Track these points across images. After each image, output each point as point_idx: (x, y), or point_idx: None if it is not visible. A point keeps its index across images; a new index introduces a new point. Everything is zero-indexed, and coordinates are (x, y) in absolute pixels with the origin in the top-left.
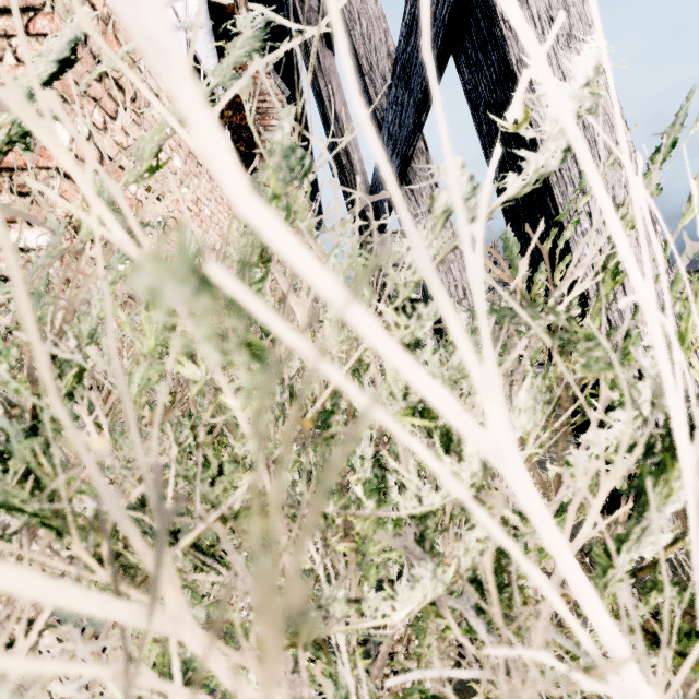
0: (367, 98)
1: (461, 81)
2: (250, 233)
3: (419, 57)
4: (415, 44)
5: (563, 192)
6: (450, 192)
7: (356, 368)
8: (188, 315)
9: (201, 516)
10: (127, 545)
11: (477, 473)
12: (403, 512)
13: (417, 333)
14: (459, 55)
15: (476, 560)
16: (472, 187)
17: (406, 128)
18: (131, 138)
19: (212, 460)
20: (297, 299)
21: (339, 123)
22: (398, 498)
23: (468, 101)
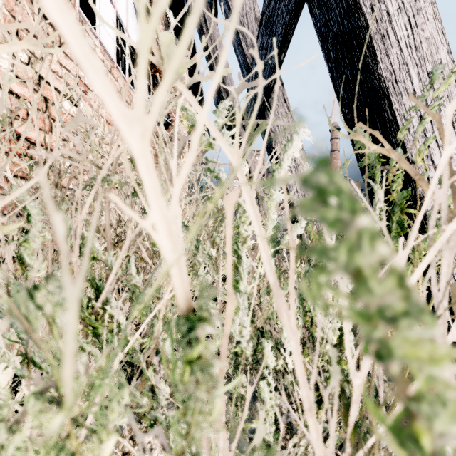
0: (240, 50)
1: (313, 21)
2: None
3: (280, 7)
4: None
5: (398, 100)
6: None
7: (234, 241)
8: None
9: None
10: None
11: None
12: None
13: None
14: None
15: None
16: None
17: (269, 66)
18: None
19: None
20: (127, 111)
21: None
22: (273, 363)
23: (318, 36)
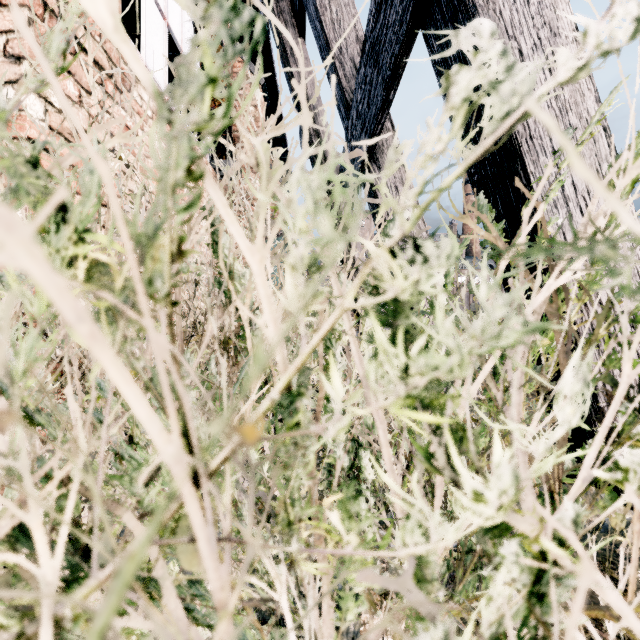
0: (337, 81)
1: (430, 55)
2: (174, 137)
3: (388, 34)
4: (384, 21)
5: (534, 161)
6: (474, 71)
7: (327, 337)
8: (29, 240)
9: (129, 528)
10: (22, 575)
11: (507, 490)
12: (401, 552)
13: (422, 286)
14: (428, 28)
15: (502, 610)
16: (506, 65)
17: (375, 106)
18: (95, 99)
19: (94, 490)
20: (251, 245)
21: (310, 106)
22: (372, 476)
23: (436, 74)
